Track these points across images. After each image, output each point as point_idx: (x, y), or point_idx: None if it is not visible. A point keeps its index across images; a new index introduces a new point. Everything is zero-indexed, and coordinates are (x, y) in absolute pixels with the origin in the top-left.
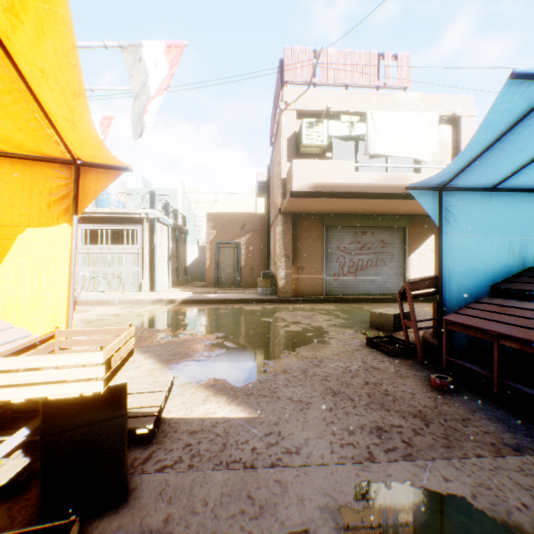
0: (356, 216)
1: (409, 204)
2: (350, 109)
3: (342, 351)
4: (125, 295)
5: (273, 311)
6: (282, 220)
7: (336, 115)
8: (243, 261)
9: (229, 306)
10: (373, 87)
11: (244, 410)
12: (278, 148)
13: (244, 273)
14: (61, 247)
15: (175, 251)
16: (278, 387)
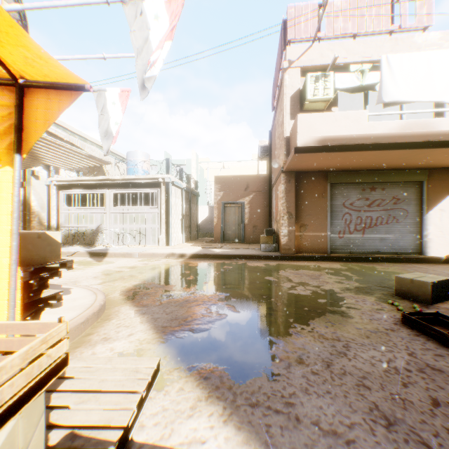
0: (364, 172)
1: (432, 155)
2: (359, 59)
3: (371, 331)
4: (145, 249)
5: (276, 269)
6: (285, 179)
7: (343, 68)
8: (246, 219)
9: (233, 262)
10: (385, 33)
11: (246, 441)
12: (280, 109)
13: (248, 230)
14: (3, 198)
15: (188, 211)
16: (294, 393)
